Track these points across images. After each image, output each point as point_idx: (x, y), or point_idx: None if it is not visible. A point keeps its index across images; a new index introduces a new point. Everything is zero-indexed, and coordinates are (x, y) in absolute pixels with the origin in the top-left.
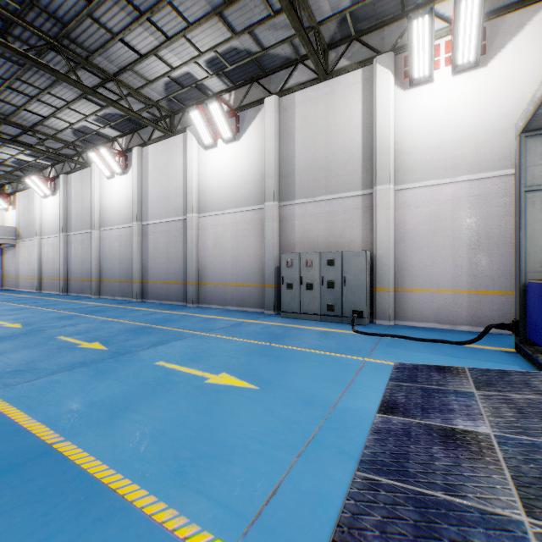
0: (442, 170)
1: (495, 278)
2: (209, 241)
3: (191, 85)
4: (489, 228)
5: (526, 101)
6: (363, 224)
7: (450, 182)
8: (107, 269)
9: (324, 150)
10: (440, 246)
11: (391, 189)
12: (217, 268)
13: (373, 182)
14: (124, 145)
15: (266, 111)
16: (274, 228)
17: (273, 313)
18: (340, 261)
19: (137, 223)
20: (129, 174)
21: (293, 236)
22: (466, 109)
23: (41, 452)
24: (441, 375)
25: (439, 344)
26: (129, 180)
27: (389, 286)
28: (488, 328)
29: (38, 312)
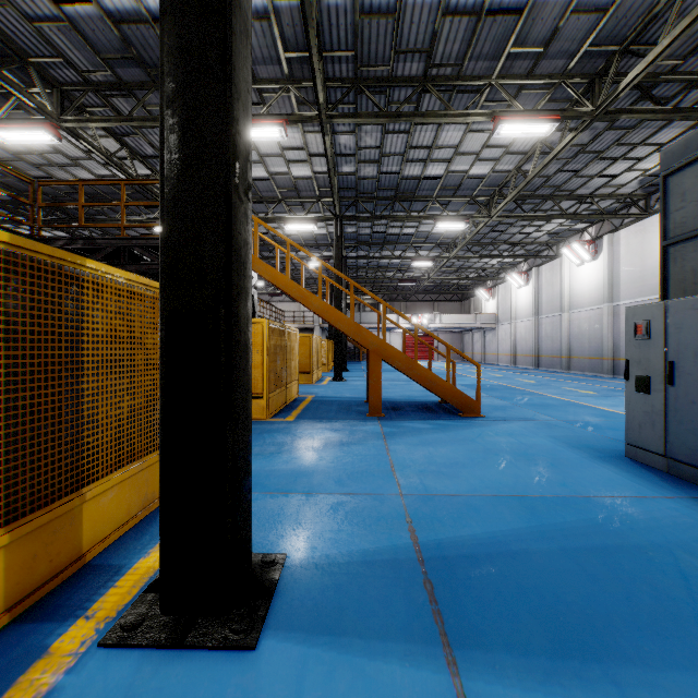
0: None
1: None
2: None
3: None
4: None
5: None
6: None
7: None
8: (576, 347)
9: None
10: None
11: None
12: None
13: None
14: (594, 233)
15: None
16: None
17: None
18: None
19: (607, 304)
20: (598, 260)
21: None
22: None
23: (589, 406)
24: None
25: None
26: (599, 265)
27: None
28: None
29: (533, 377)
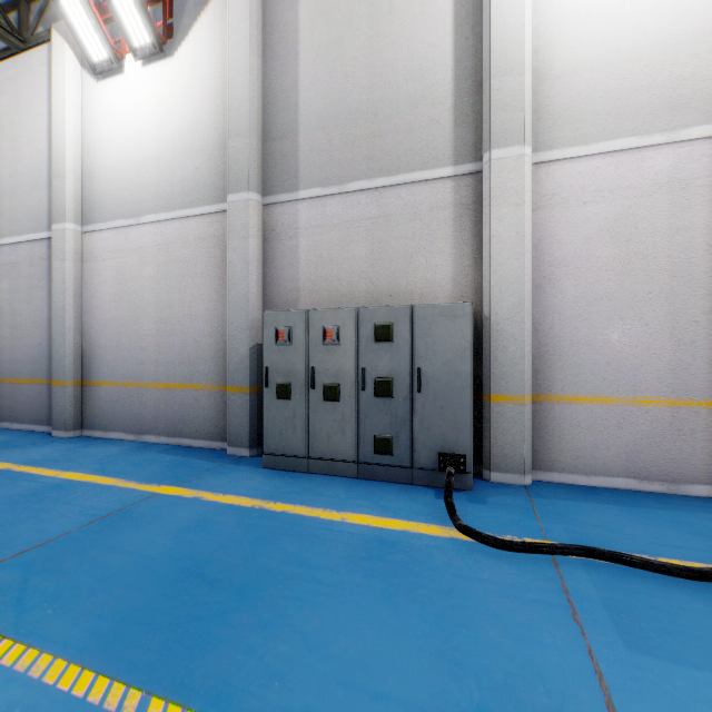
0: (644, 114)
1: None
2: (106, 288)
3: None
4: None
5: None
6: (457, 245)
7: (663, 142)
8: None
9: (366, 73)
10: (640, 294)
11: (527, 157)
12: (123, 349)
13: (483, 142)
14: None
15: None
16: (250, 253)
17: (248, 454)
18: (408, 329)
19: None
20: None
21: (294, 274)
22: None
23: None
24: None
25: None
26: None
27: (523, 391)
28: None
29: None
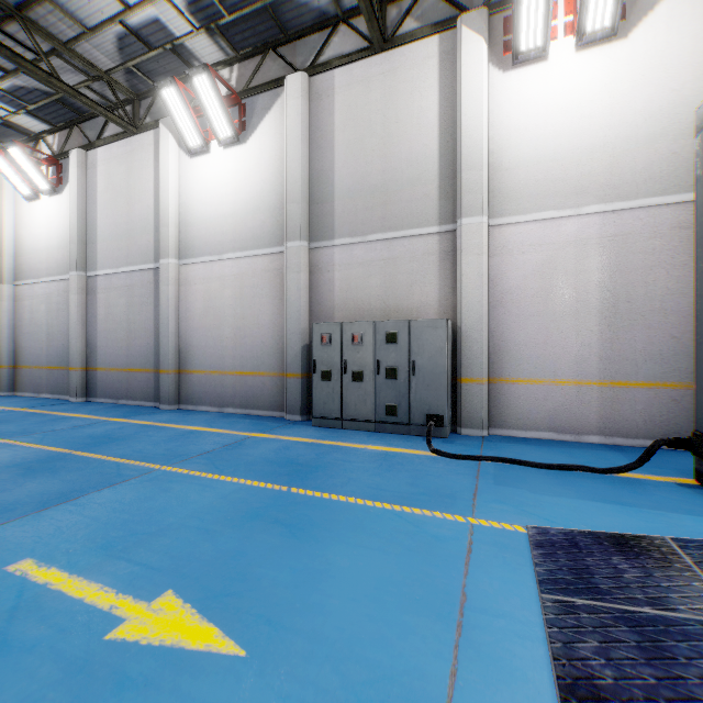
0: (560, 196)
1: (640, 362)
2: (197, 304)
3: (164, 45)
4: (630, 286)
5: (684, 93)
6: (441, 279)
7: (572, 215)
8: (28, 349)
9: (380, 161)
10: (558, 312)
11: (485, 223)
12: (209, 347)
13: (457, 212)
14: (57, 146)
15: (288, 96)
16: (302, 283)
17: (300, 419)
18: (407, 335)
19: (77, 273)
20: (64, 194)
21: (331, 297)
22: (596, 104)
23: None
24: (637, 566)
25: (574, 473)
26: (66, 204)
27: (482, 375)
28: (655, 446)
29: None
